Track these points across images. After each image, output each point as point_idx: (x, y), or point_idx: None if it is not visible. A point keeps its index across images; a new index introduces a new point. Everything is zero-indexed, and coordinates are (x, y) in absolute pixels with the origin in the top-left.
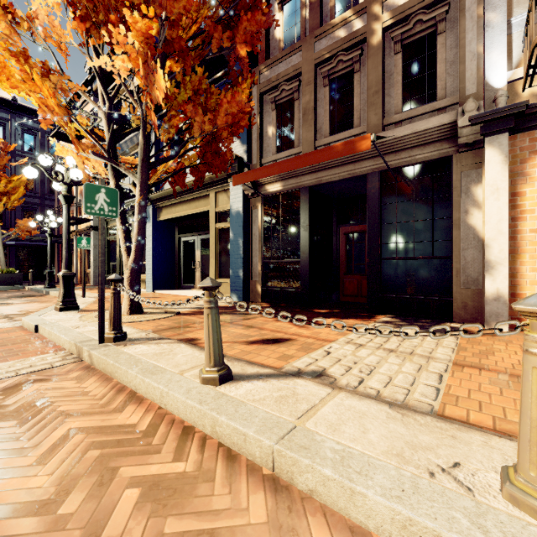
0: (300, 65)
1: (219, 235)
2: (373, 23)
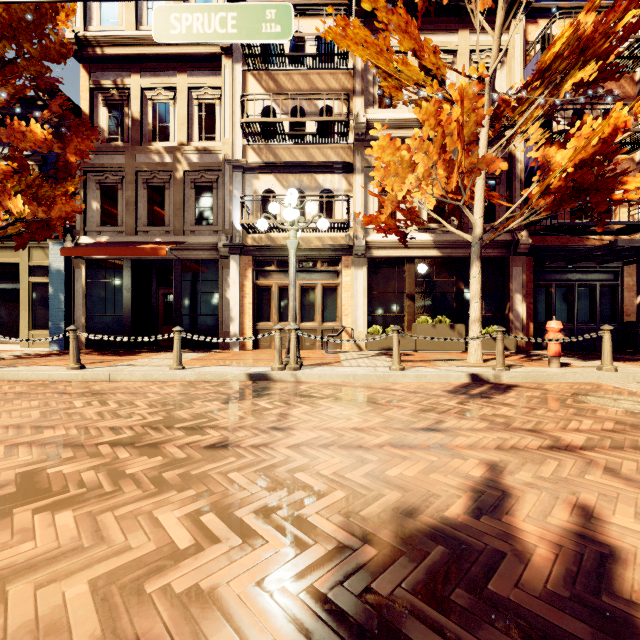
0: (124, 165)
1: (33, 288)
2: (178, 164)
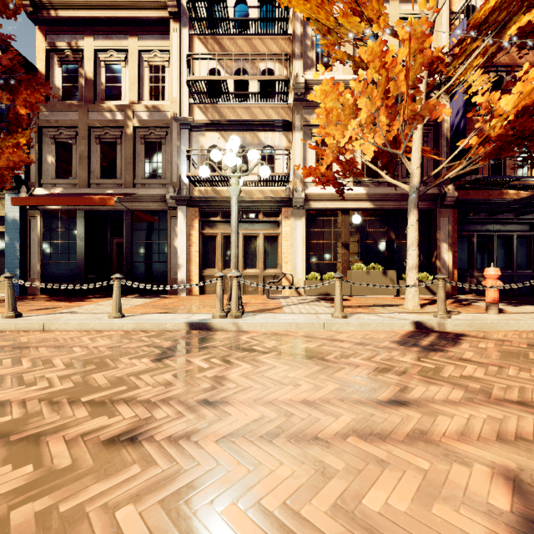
0: (77, 122)
1: None
2: (128, 121)
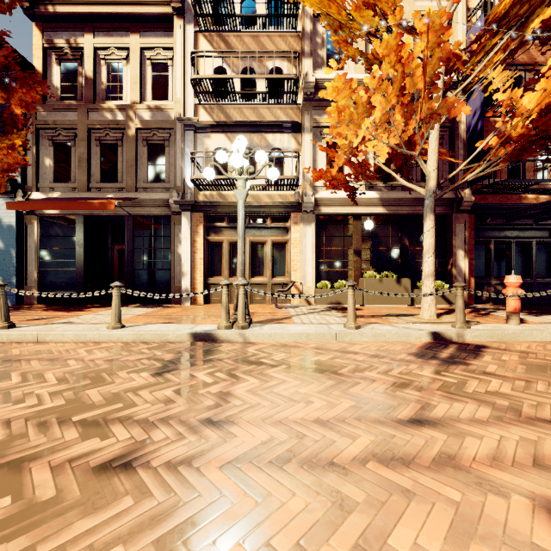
0: (76, 123)
1: None
2: (130, 121)
